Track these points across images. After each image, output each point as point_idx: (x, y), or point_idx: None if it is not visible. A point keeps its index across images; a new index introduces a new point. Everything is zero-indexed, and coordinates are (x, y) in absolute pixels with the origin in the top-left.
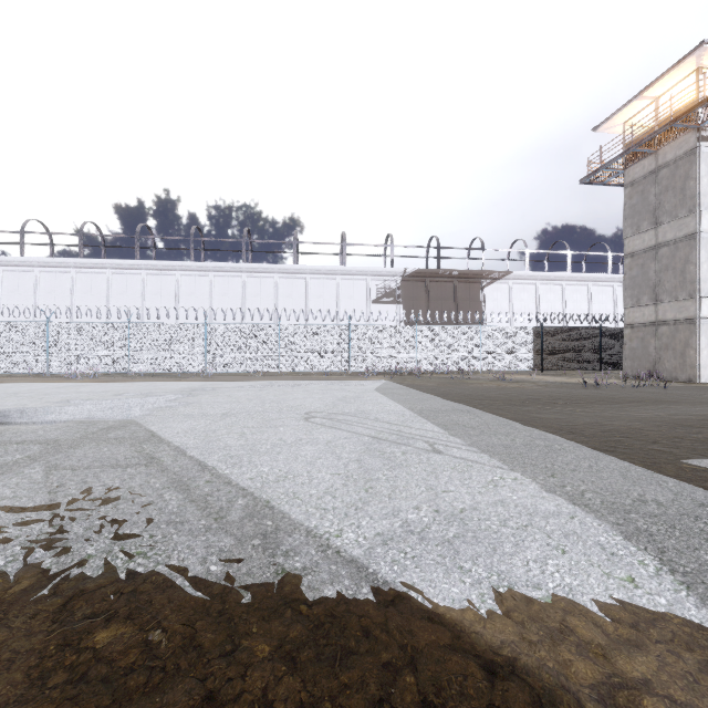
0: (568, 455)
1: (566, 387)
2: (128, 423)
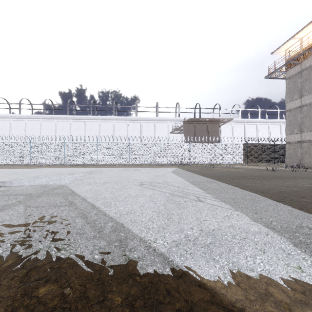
0: (262, 203)
1: (259, 171)
2: (62, 186)
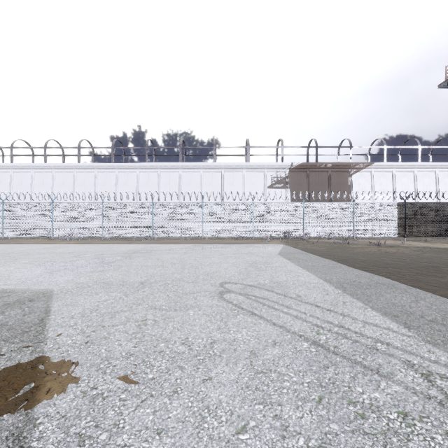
0: None
1: (444, 253)
2: (42, 294)
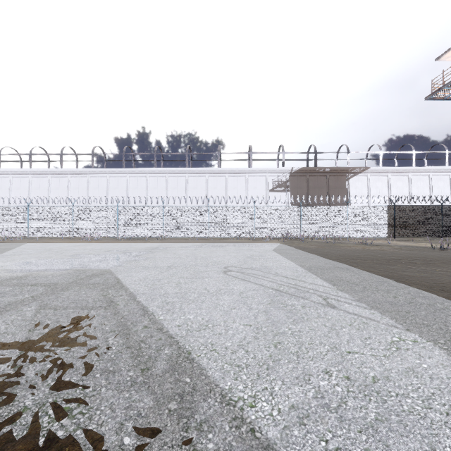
0: None
1: (418, 250)
2: (106, 271)
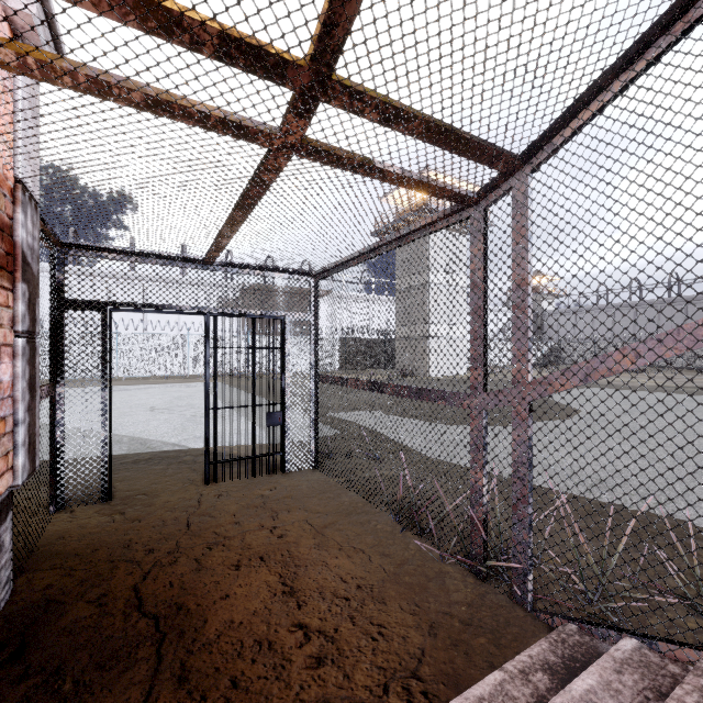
0: None
1: None
2: None
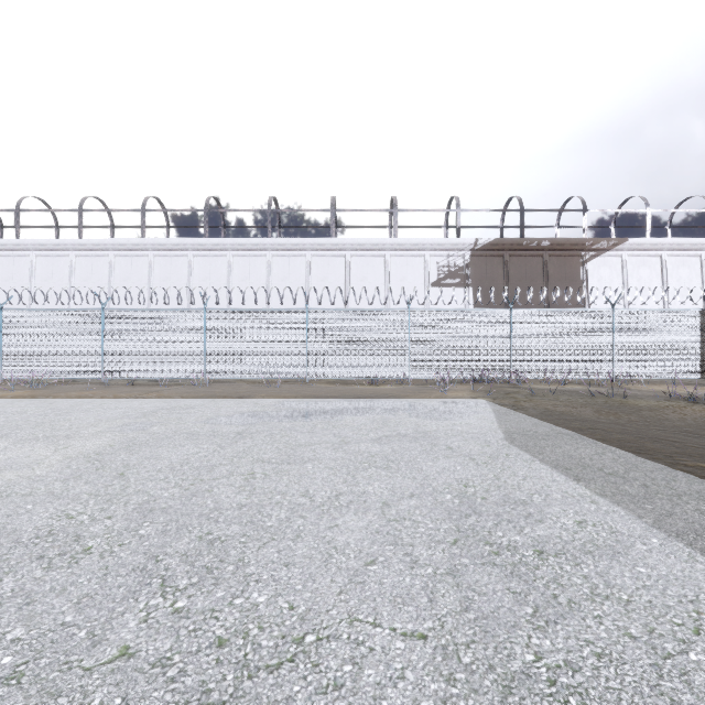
0: None
1: None
2: None
